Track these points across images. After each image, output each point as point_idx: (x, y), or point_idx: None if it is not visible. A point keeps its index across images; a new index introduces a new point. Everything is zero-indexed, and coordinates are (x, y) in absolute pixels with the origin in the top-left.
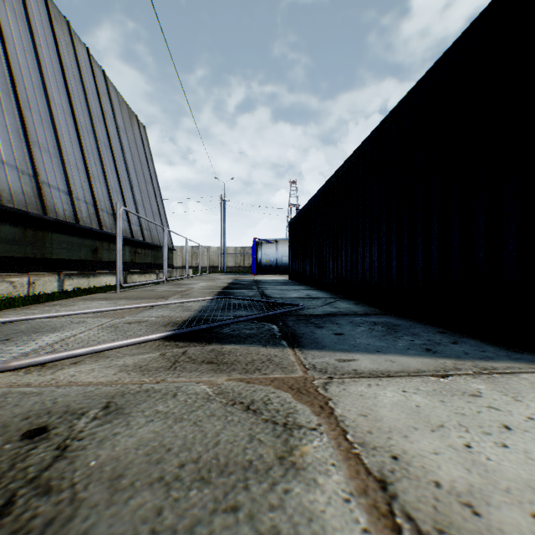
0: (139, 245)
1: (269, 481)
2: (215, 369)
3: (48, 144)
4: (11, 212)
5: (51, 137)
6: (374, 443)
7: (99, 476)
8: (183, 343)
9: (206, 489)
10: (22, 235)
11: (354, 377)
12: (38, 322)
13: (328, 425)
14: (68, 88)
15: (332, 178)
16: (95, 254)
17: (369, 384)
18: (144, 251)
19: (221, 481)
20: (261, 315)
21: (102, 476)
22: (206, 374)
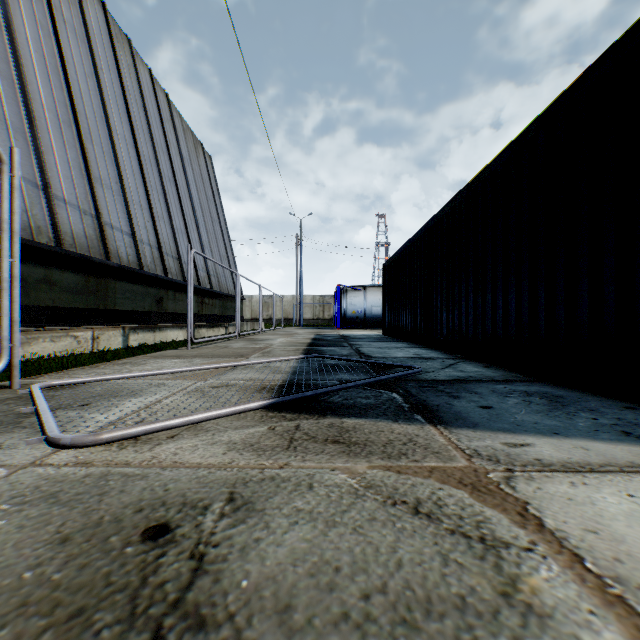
0: (206, 294)
1: (507, 635)
2: (346, 452)
3: (110, 180)
4: (73, 258)
5: (113, 172)
6: (634, 579)
7: (259, 606)
8: (291, 415)
9: (419, 639)
10: (84, 283)
11: (543, 470)
12: (113, 383)
13: (545, 543)
14: (130, 115)
15: (445, 208)
16: (160, 305)
17: (572, 483)
18: (211, 301)
19: (435, 628)
20: (372, 380)
21: (263, 605)
22: (337, 457)
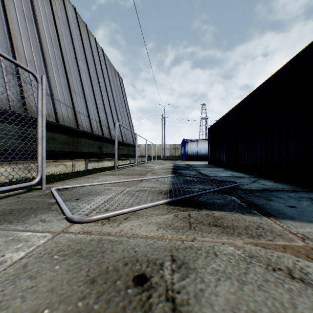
0: (120, 144)
1: None
2: (225, 232)
3: (78, 90)
4: (63, 127)
5: (79, 87)
6: None
7: None
8: (182, 208)
9: None
10: (68, 139)
11: None
12: (86, 188)
13: None
14: (86, 60)
15: (247, 98)
16: (100, 149)
17: None
18: (123, 147)
19: None
20: (217, 189)
21: None
22: (221, 235)
